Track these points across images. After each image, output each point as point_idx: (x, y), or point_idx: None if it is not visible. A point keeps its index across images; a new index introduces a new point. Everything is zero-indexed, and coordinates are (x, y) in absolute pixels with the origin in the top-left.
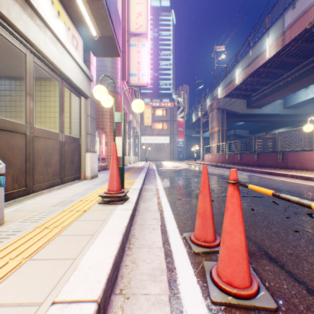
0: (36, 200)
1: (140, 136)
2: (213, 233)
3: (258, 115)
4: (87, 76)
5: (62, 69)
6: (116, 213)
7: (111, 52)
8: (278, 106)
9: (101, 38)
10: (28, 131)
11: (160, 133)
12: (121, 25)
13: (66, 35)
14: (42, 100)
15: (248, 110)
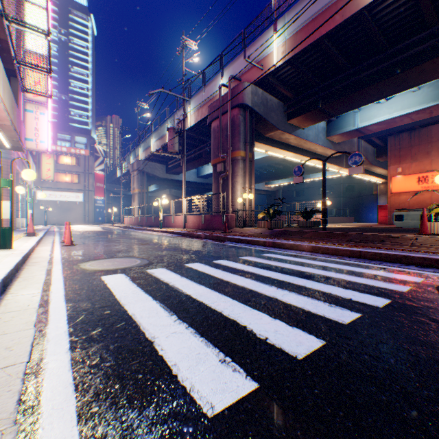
0: None
1: None
2: None
3: (178, 181)
4: None
5: None
6: (36, 237)
7: (18, 150)
8: (193, 175)
9: (12, 146)
10: None
11: (70, 188)
12: None
13: None
14: None
15: (168, 175)
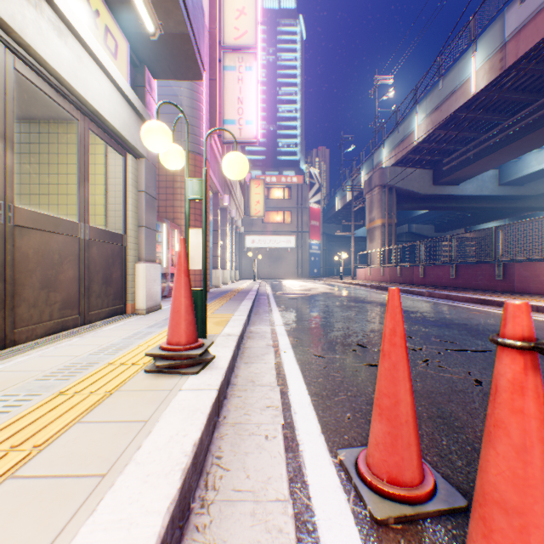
0: (13, 362)
1: (243, 235)
2: (418, 460)
3: (454, 198)
4: (137, 113)
5: (81, 91)
6: (179, 399)
7: (185, 69)
8: (489, 182)
9: (164, 38)
10: (0, 215)
11: (279, 230)
12: (209, 30)
13: (92, 25)
14: (53, 161)
15: (436, 188)
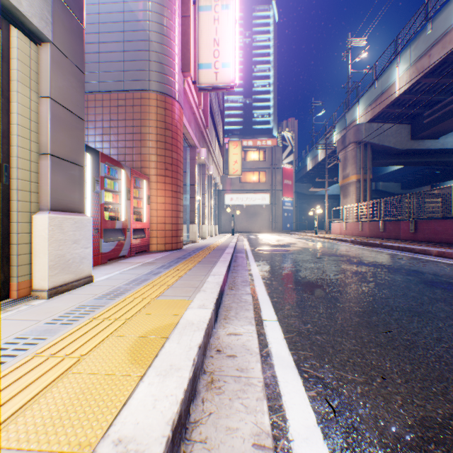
0: None
1: (222, 193)
2: None
3: (432, 152)
4: None
5: None
6: None
7: None
8: None
9: None
10: None
11: (255, 189)
12: None
13: None
14: None
15: (414, 142)
